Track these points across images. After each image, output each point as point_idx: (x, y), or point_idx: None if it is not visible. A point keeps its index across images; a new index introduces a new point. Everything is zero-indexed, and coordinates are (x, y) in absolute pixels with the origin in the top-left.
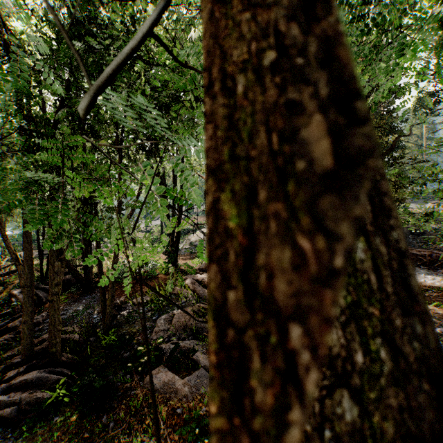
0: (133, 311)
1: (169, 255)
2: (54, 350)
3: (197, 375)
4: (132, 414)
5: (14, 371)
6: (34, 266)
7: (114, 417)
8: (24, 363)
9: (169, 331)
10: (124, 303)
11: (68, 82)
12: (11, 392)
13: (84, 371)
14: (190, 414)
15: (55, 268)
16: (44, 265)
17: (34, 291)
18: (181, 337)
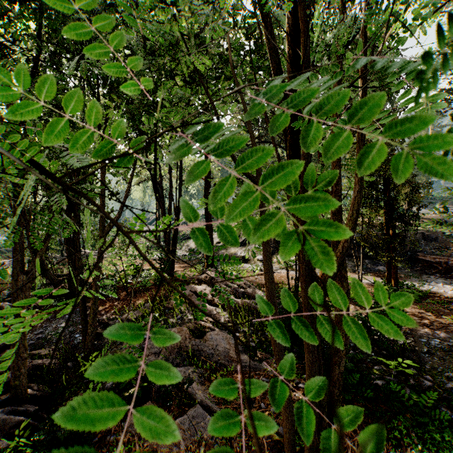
0: None
1: (165, 264)
2: (18, 383)
3: (192, 414)
4: None
5: None
6: None
7: None
8: None
9: (161, 354)
10: (112, 319)
11: (36, 58)
12: None
13: (56, 407)
14: None
15: (19, 283)
16: None
17: None
18: (174, 362)
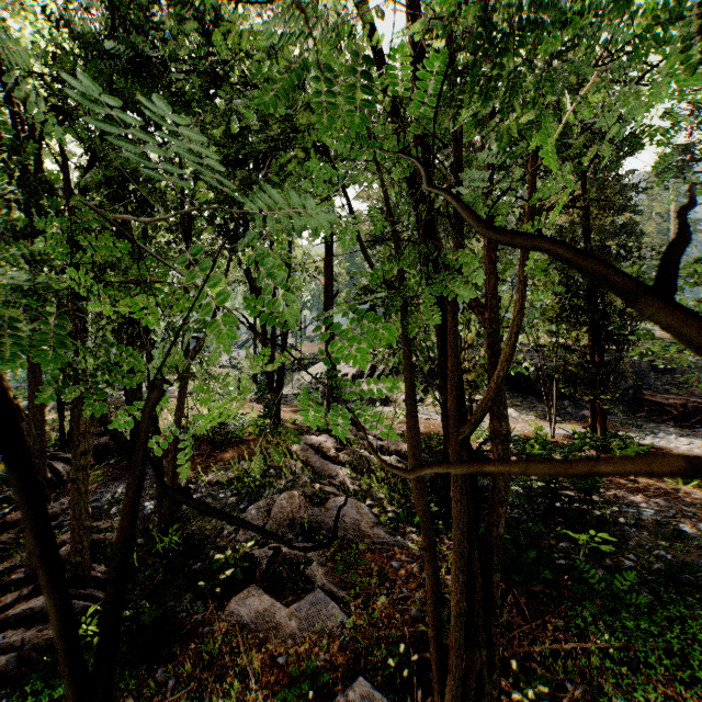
0: (208, 496)
1: (267, 405)
2: (79, 560)
3: (311, 601)
4: (205, 666)
5: (14, 594)
6: (50, 422)
7: (176, 671)
8: (30, 580)
9: (266, 528)
10: (195, 482)
11: None
12: (8, 629)
13: (127, 593)
14: (299, 665)
15: (80, 426)
16: (67, 421)
17: (46, 463)
18: (285, 538)
